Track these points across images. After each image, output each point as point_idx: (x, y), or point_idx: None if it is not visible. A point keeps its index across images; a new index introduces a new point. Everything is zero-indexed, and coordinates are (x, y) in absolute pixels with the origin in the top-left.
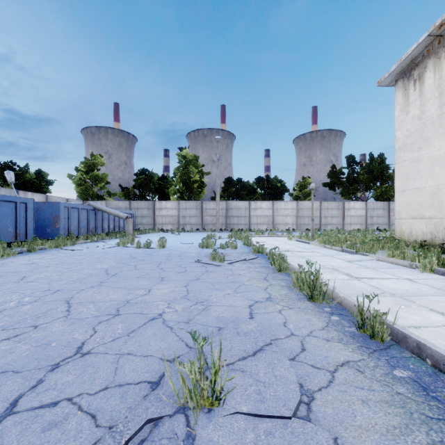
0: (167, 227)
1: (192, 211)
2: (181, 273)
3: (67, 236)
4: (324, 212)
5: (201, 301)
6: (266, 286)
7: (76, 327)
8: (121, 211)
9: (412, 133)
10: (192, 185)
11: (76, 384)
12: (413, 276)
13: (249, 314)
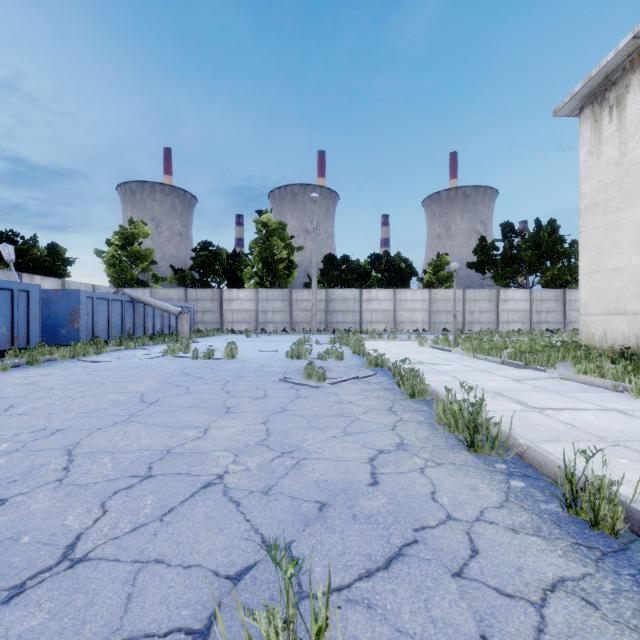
0: (240, 326)
1: (276, 304)
2: (259, 400)
3: (91, 340)
4: (469, 305)
5: (289, 450)
6: (394, 423)
7: (72, 501)
8: (172, 304)
9: (607, 186)
10: (276, 266)
11: (46, 638)
12: (624, 405)
13: (370, 476)
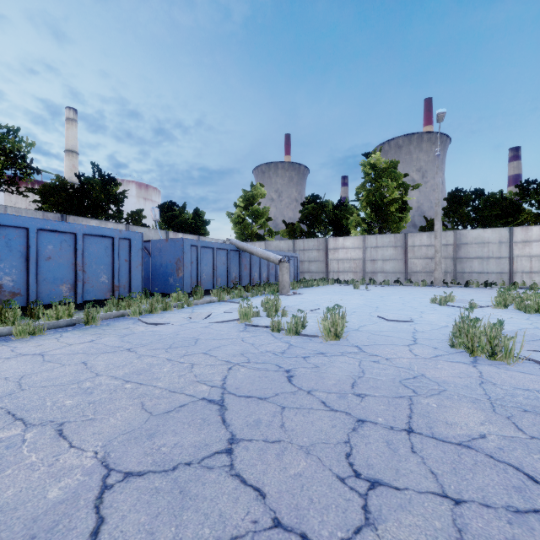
0: (345, 276)
1: (386, 251)
2: None
3: (195, 289)
4: None
5: None
6: None
7: None
8: (278, 253)
9: None
10: (386, 209)
11: None
12: None
13: None
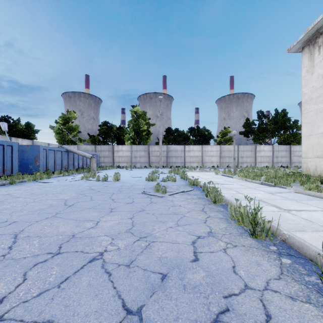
0: (122, 164)
1: (141, 153)
2: (129, 204)
3: (45, 171)
4: (240, 153)
5: (144, 236)
6: (205, 219)
7: (6, 271)
8: (88, 153)
9: (317, 89)
10: (141, 134)
11: None
12: None
13: (193, 254)
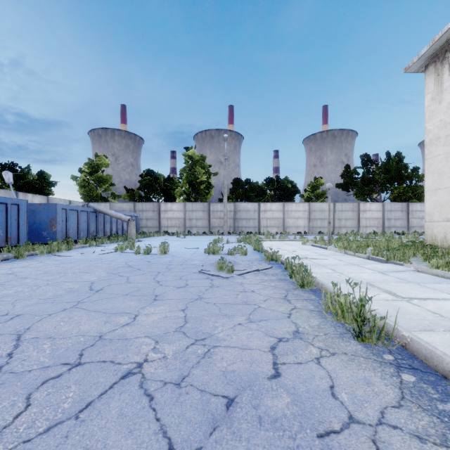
0: (172, 229)
1: (198, 213)
2: (181, 289)
3: (65, 239)
4: (338, 214)
5: (202, 338)
6: (289, 311)
7: (2, 393)
8: (124, 214)
9: (447, 124)
10: (198, 187)
11: None
12: None
13: (272, 367)
